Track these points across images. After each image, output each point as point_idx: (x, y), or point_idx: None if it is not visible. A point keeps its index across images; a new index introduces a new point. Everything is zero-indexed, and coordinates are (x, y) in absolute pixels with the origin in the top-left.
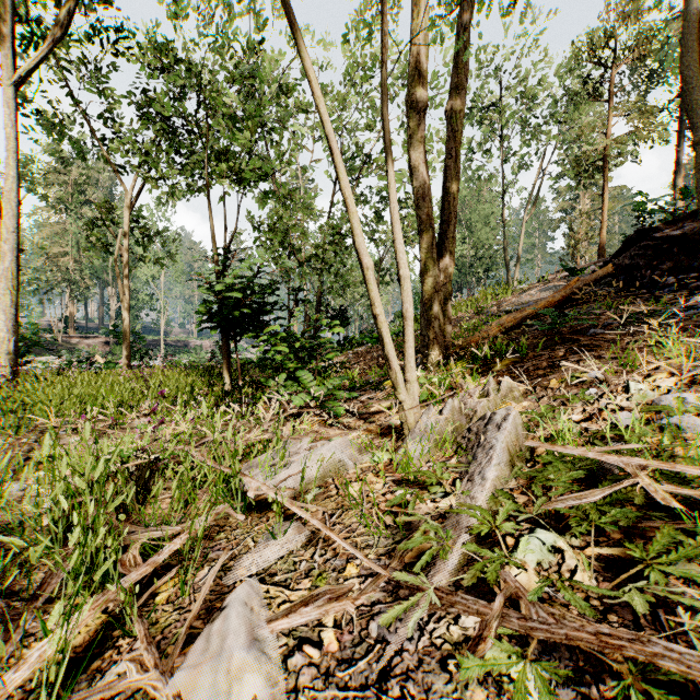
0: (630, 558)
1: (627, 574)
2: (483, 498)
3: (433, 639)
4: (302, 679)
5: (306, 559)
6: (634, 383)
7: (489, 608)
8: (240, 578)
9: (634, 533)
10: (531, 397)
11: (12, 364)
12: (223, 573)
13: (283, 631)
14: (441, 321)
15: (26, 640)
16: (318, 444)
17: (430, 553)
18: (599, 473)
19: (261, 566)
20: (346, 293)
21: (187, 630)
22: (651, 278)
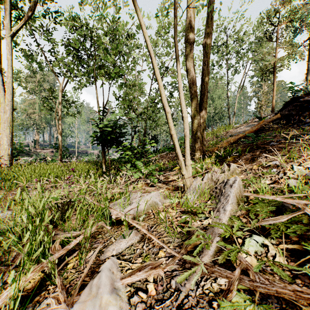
0: (303, 250)
1: (304, 258)
2: (225, 219)
3: (204, 290)
4: (137, 309)
5: (139, 248)
6: (296, 166)
7: (232, 275)
8: (107, 256)
9: (304, 237)
10: (244, 173)
11: (10, 159)
12: (100, 254)
13: (128, 284)
14: (201, 139)
15: (5, 285)
16: (145, 194)
17: (201, 246)
18: (282, 208)
19: (118, 251)
20: (157, 129)
21: (81, 283)
22: (298, 120)
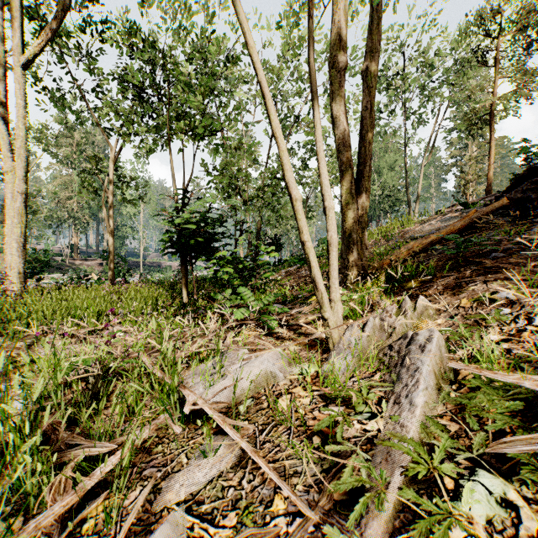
0: None
1: None
2: (415, 427)
3: None
4: None
5: (234, 485)
6: None
7: None
8: (168, 503)
9: None
10: (443, 315)
11: (22, 281)
12: (153, 496)
13: None
14: (358, 246)
15: None
16: (253, 356)
17: (364, 502)
18: (535, 402)
19: (191, 489)
20: (280, 225)
21: None
22: None
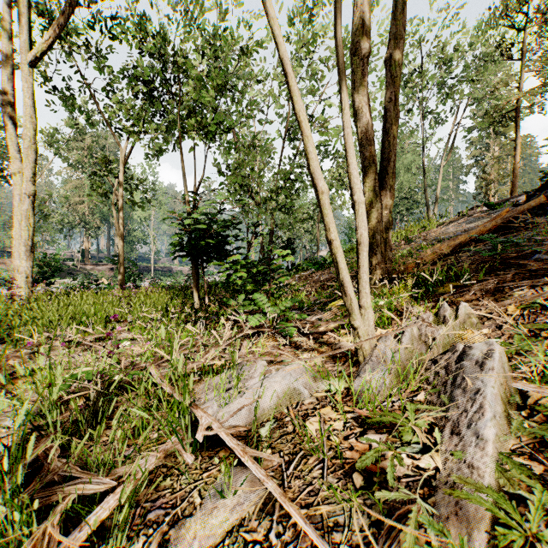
0: None
1: None
2: (490, 471)
3: None
4: None
5: (260, 539)
6: None
7: None
8: None
9: None
10: (488, 323)
11: (29, 286)
12: None
13: None
14: (382, 248)
15: None
16: (273, 369)
17: None
18: None
19: (205, 542)
20: (293, 229)
21: None
22: None
